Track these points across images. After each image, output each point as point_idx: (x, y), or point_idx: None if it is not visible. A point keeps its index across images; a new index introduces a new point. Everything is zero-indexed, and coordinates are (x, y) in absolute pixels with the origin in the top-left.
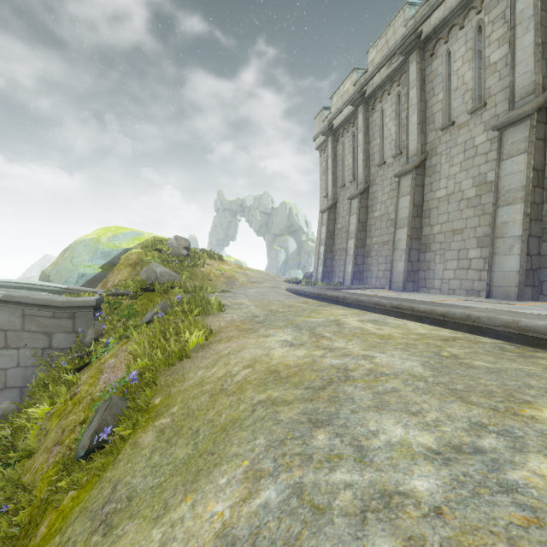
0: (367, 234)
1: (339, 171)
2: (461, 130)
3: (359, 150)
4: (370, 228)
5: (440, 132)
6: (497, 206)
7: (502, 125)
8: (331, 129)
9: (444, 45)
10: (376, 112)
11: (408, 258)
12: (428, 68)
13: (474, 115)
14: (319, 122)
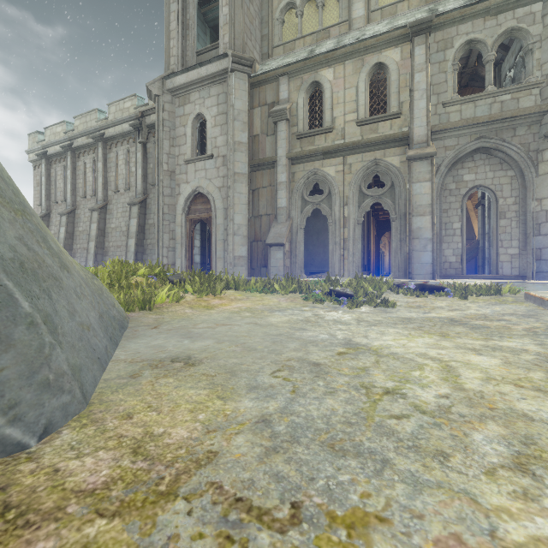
0: (74, 241)
1: (53, 189)
2: (122, 196)
3: (68, 182)
4: (76, 238)
5: (114, 193)
6: (128, 238)
7: (130, 204)
8: (45, 154)
9: (115, 148)
10: (81, 161)
11: (95, 259)
12: (109, 155)
13: (127, 192)
14: (33, 141)
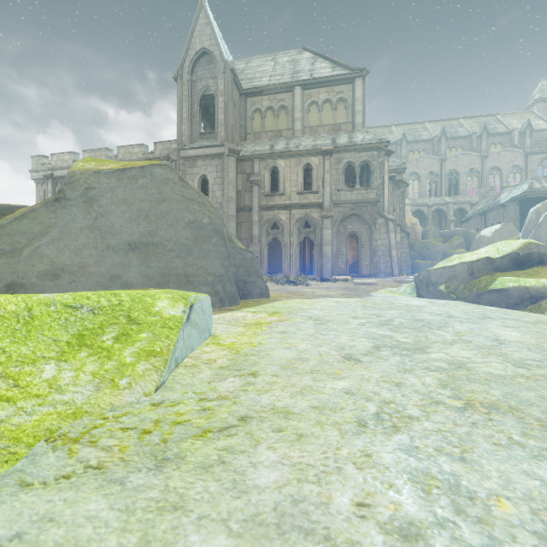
0: None
1: None
2: None
3: None
4: None
5: None
6: None
7: None
8: (52, 176)
9: None
10: None
11: None
12: None
13: None
14: (37, 162)
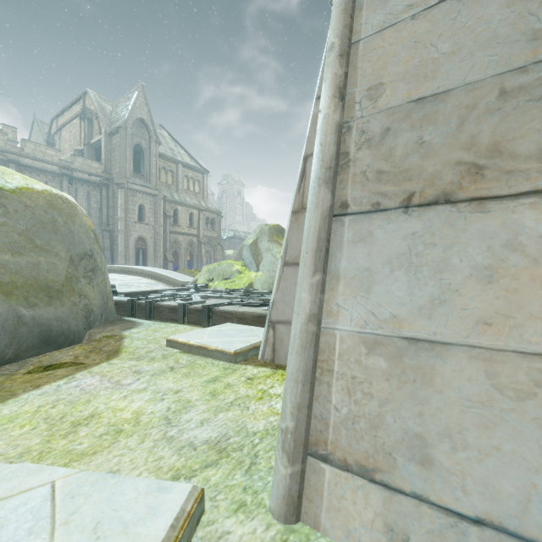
0: None
1: None
2: None
3: None
4: None
5: None
6: None
7: None
8: None
9: (29, 174)
10: None
11: None
12: None
13: None
14: None
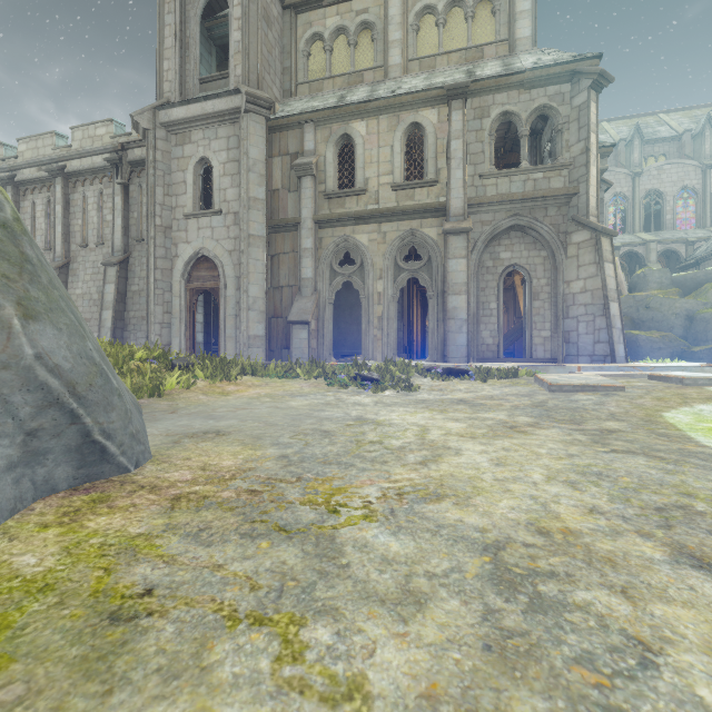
0: None
1: None
2: (92, 252)
3: None
4: None
5: (80, 248)
6: (102, 309)
7: (106, 264)
8: None
9: (82, 187)
10: (28, 201)
11: None
12: (72, 196)
13: (99, 247)
14: None
